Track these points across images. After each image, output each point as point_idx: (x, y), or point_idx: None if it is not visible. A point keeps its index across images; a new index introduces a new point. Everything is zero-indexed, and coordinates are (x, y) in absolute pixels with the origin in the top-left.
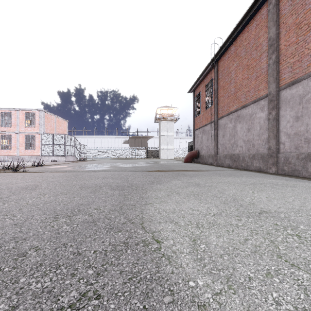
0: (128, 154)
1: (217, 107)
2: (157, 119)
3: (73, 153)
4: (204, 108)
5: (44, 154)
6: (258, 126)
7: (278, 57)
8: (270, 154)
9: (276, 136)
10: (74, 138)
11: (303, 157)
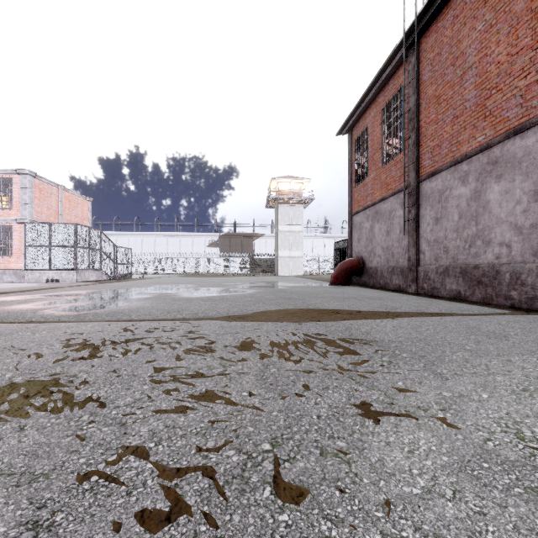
0: (217, 266)
1: (417, 152)
2: (271, 201)
3: (97, 265)
4: (378, 162)
5: (32, 266)
6: None
7: None
8: None
9: None
10: (100, 234)
11: None
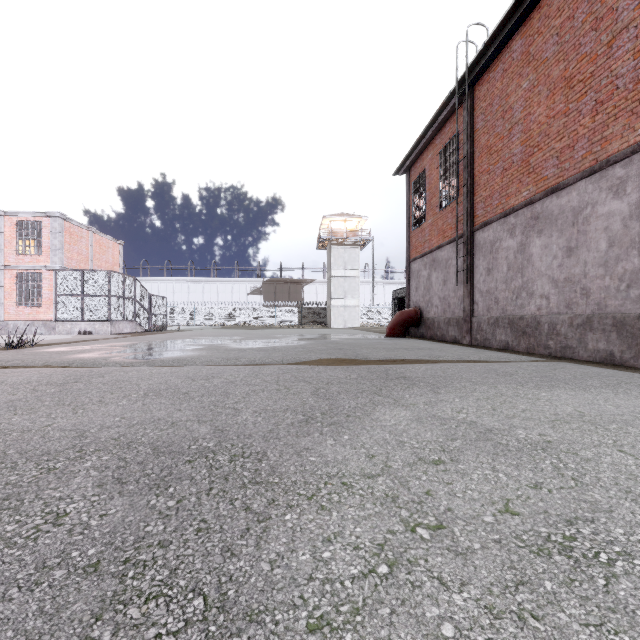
0: (260, 317)
1: (471, 201)
2: (322, 242)
3: (131, 315)
4: (435, 207)
5: (63, 316)
6: (602, 238)
7: None
8: None
9: None
10: (135, 281)
11: None
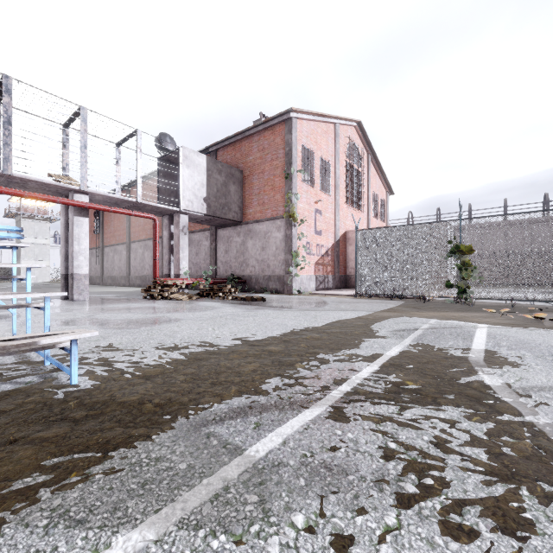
0: None
1: (103, 237)
2: (12, 214)
3: None
4: (93, 232)
5: None
6: (124, 259)
7: (130, 225)
8: (127, 276)
9: (129, 266)
10: None
11: (136, 277)
